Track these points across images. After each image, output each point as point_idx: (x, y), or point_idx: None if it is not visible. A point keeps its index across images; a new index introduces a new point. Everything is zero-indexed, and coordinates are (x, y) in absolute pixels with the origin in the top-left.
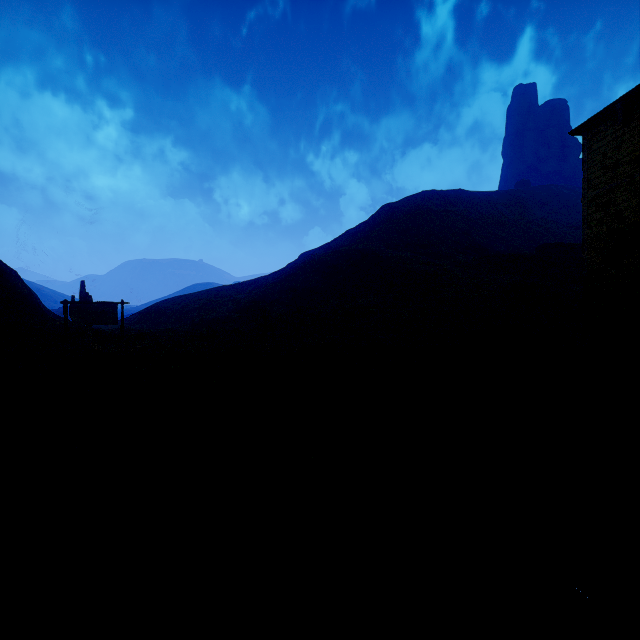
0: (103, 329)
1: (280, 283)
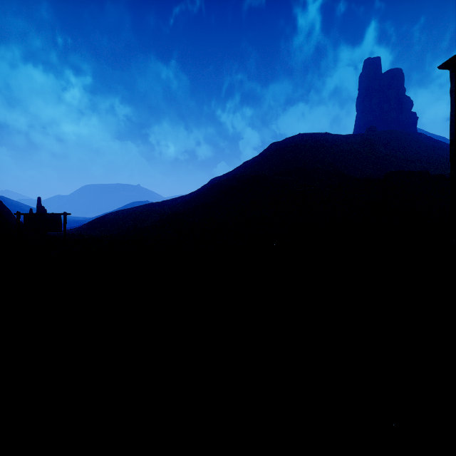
0: (60, 235)
1: (194, 200)
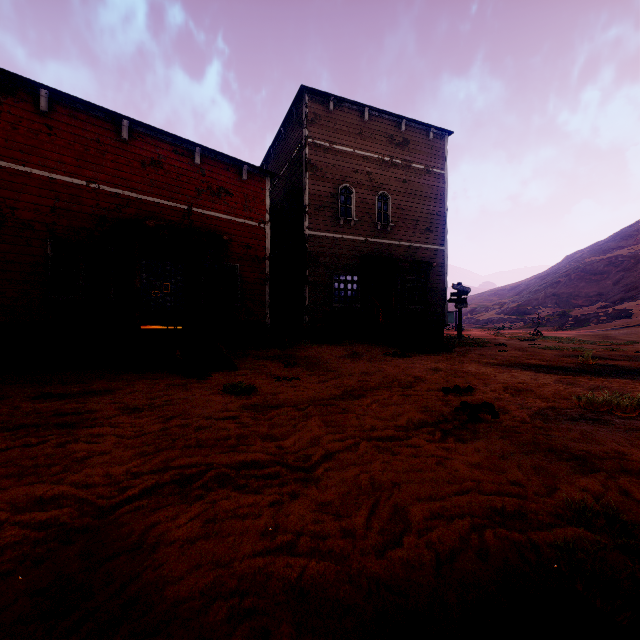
0: None
1: (543, 290)
